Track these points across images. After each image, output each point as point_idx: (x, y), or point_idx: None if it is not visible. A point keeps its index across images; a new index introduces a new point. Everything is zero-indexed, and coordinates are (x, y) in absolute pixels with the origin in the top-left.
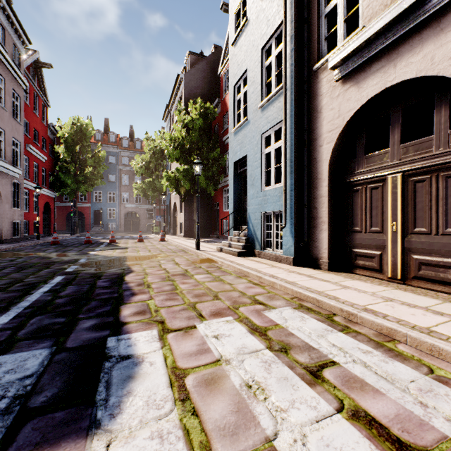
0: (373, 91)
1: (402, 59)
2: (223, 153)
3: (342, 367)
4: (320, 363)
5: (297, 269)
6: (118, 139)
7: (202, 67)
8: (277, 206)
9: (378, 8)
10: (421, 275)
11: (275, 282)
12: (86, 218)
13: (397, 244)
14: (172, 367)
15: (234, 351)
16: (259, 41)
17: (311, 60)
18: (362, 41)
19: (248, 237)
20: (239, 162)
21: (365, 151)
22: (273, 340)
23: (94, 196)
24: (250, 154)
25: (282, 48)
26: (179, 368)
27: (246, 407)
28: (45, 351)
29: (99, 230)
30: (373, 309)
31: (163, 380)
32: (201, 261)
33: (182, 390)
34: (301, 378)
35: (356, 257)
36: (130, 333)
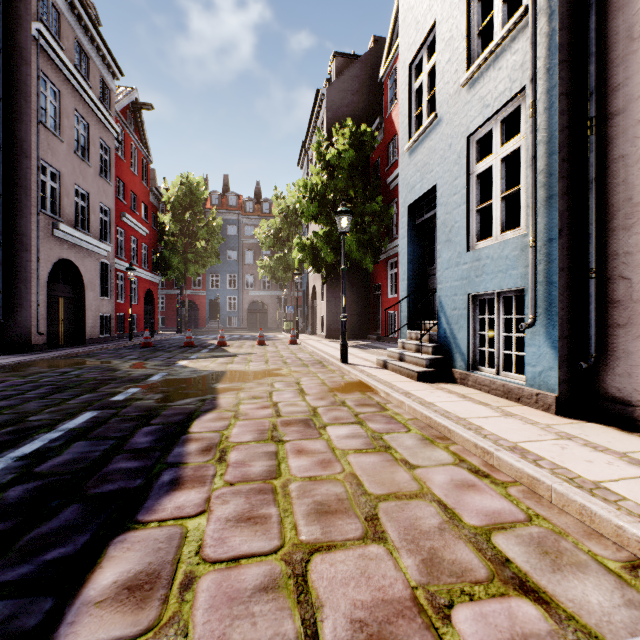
0: None
1: None
2: (387, 203)
3: None
4: None
5: (575, 428)
6: (240, 202)
7: (354, 73)
8: (508, 280)
9: None
10: None
11: (542, 480)
12: (200, 311)
13: None
14: None
15: None
16: None
17: None
18: None
19: (438, 344)
20: (419, 204)
21: None
22: None
23: (209, 280)
24: (442, 183)
25: None
26: None
27: None
28: None
29: (215, 327)
30: None
31: None
32: (348, 386)
33: None
34: None
35: None
36: None
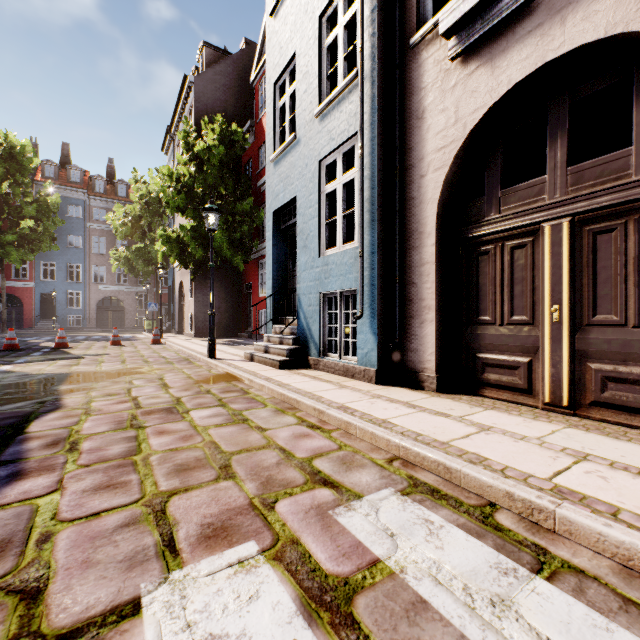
0: (521, 72)
1: (578, 7)
2: (258, 205)
3: None
4: None
5: (385, 391)
6: (87, 179)
7: (225, 69)
8: (347, 282)
9: None
10: (608, 399)
11: (352, 422)
12: (26, 307)
13: (561, 345)
14: None
15: None
16: (316, 2)
17: (405, 30)
18: None
19: (297, 336)
20: (283, 211)
21: (501, 182)
22: None
23: (41, 270)
24: (301, 196)
25: (355, 12)
26: None
27: None
28: None
29: (50, 327)
30: (572, 487)
31: None
32: (214, 378)
33: None
34: None
35: (485, 368)
36: None
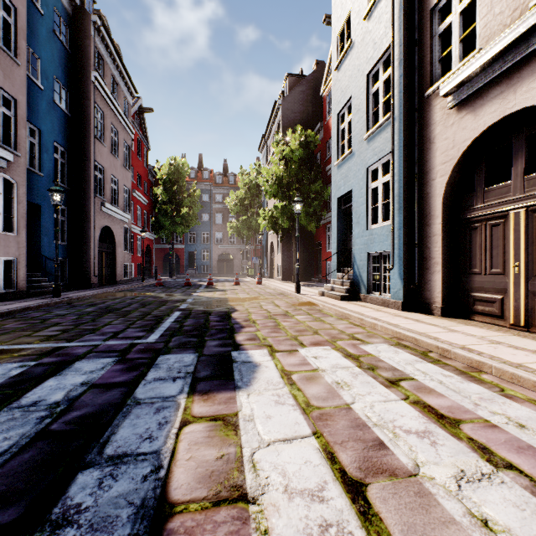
0: (491, 120)
1: (523, 84)
2: (325, 184)
3: (419, 381)
4: (400, 378)
5: (405, 314)
6: (212, 176)
7: (302, 89)
8: (384, 246)
9: (496, 29)
10: None
11: (376, 323)
12: (181, 260)
13: (519, 288)
14: (281, 369)
15: (329, 366)
16: (365, 66)
17: (422, 85)
18: (476, 68)
19: (352, 280)
20: (343, 197)
21: (484, 183)
22: (363, 362)
23: (188, 237)
24: (355, 189)
25: (390, 74)
26: (286, 371)
27: (334, 391)
28: (192, 355)
29: (193, 273)
30: (471, 348)
31: (276, 375)
32: (302, 304)
33: (290, 380)
34: (381, 383)
35: (475, 302)
36: (247, 350)
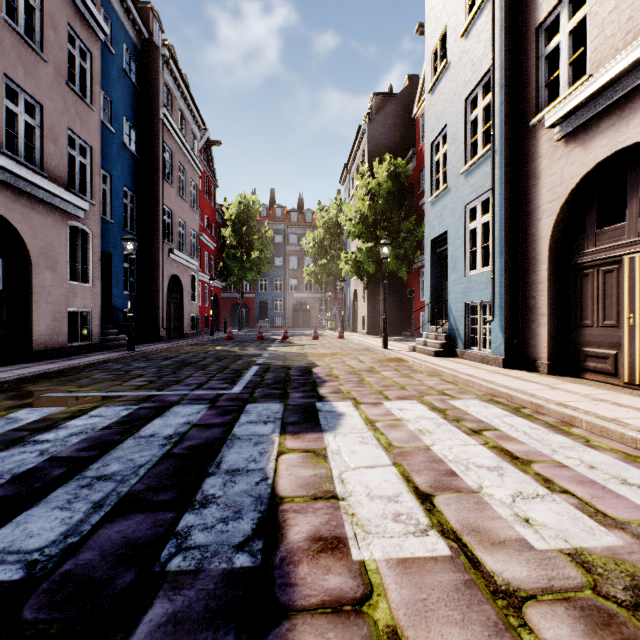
0: (602, 154)
1: (635, 116)
2: (419, 222)
3: (503, 432)
4: (484, 428)
5: (506, 371)
6: (285, 213)
7: (391, 109)
8: (483, 295)
9: (607, 53)
10: None
11: (470, 379)
12: (250, 311)
13: (634, 342)
14: (365, 418)
15: (413, 417)
16: (462, 90)
17: (527, 113)
18: (584, 98)
19: (448, 334)
20: (438, 239)
21: (597, 225)
22: (449, 415)
23: (259, 284)
24: (451, 230)
25: (490, 100)
26: (370, 419)
27: (416, 436)
28: (278, 404)
29: (264, 326)
30: (568, 404)
31: (360, 422)
32: (389, 360)
33: (374, 427)
34: (463, 432)
35: (586, 358)
36: (331, 402)
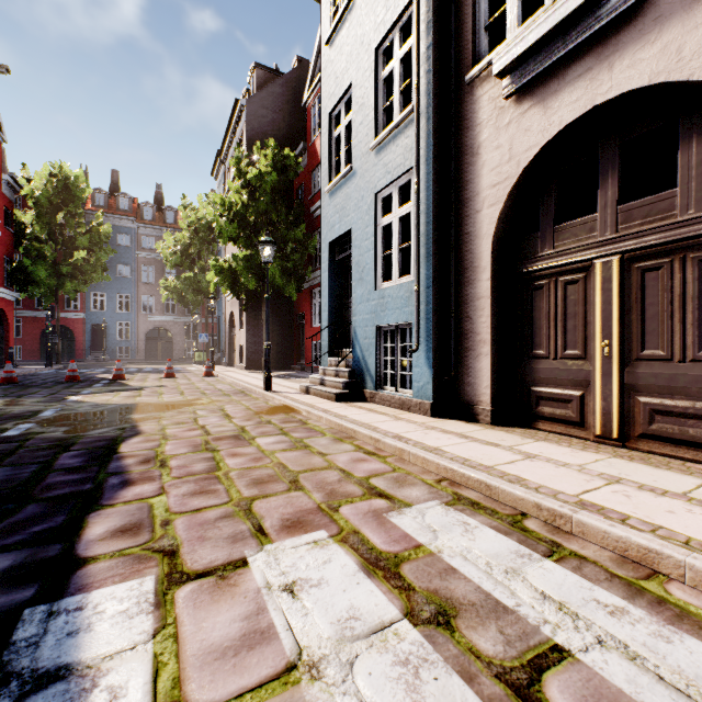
0: (572, 114)
1: (624, 55)
2: (311, 232)
3: (582, 665)
4: (530, 657)
5: (439, 423)
6: (136, 207)
7: (277, 90)
8: (403, 315)
9: None
10: (655, 431)
11: (406, 449)
12: (77, 338)
13: (611, 379)
14: None
15: (330, 633)
16: (372, 34)
17: (461, 66)
18: (554, 24)
19: (353, 369)
20: (339, 242)
21: (554, 219)
22: (415, 589)
23: (91, 300)
24: (357, 228)
25: (411, 46)
26: None
27: None
28: None
29: (100, 359)
30: (594, 501)
31: None
32: (273, 410)
33: None
34: None
35: (539, 401)
36: (87, 591)
